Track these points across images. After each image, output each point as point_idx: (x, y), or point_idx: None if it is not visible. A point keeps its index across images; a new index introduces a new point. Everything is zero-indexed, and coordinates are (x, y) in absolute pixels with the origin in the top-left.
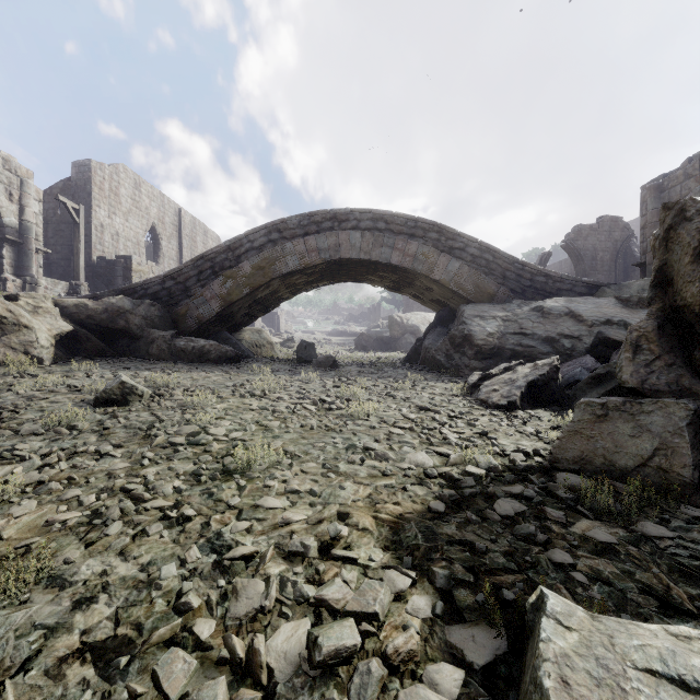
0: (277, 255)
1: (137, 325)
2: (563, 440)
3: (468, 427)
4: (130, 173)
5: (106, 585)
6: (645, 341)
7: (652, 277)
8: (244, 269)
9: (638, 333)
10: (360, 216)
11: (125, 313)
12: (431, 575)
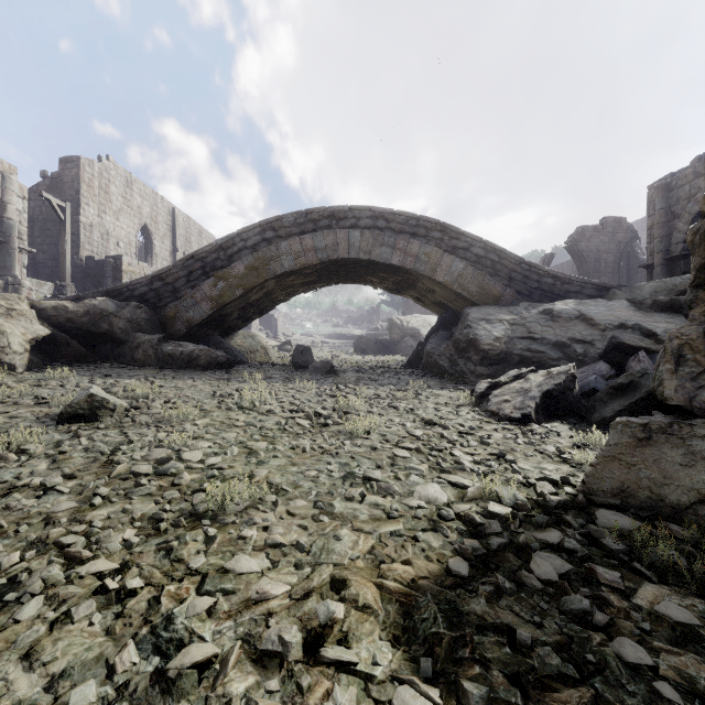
0: (271, 254)
1: (121, 328)
2: (598, 467)
3: (481, 445)
4: (121, 170)
5: None
6: (689, 351)
7: (692, 276)
8: (237, 269)
9: (679, 340)
10: (359, 213)
11: (108, 316)
12: (462, 697)
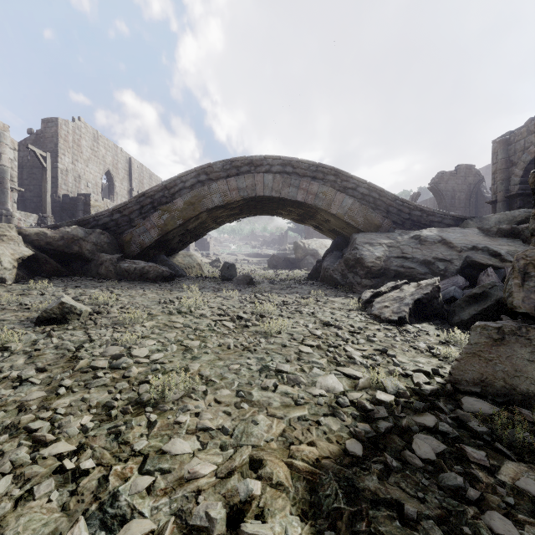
0: (204, 193)
1: (88, 250)
2: (462, 361)
3: (368, 342)
4: (90, 128)
5: None
6: (533, 269)
7: (533, 210)
8: (178, 204)
9: (525, 261)
10: (272, 161)
11: (78, 240)
12: None
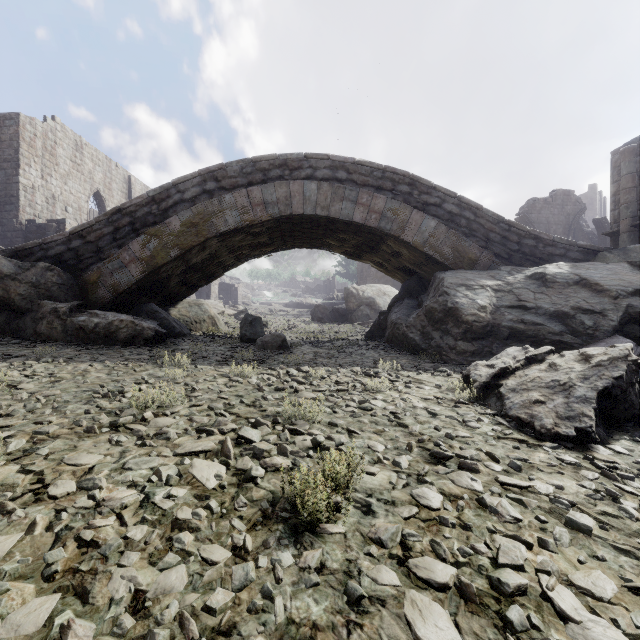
0: (213, 209)
1: (22, 294)
2: None
3: (577, 536)
4: (70, 133)
5: None
6: None
7: None
8: (172, 226)
9: None
10: (316, 162)
11: (2, 278)
12: None
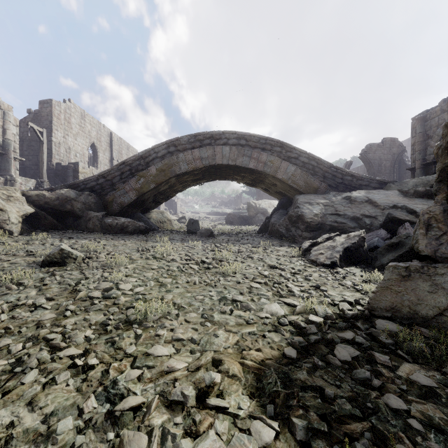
0: (173, 162)
1: (79, 208)
2: (377, 293)
3: (305, 281)
4: (78, 108)
5: (10, 439)
6: (435, 221)
7: (436, 175)
8: (151, 171)
9: (428, 215)
10: (229, 136)
11: (71, 200)
12: (291, 426)
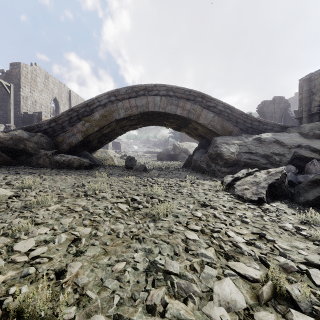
0: (113, 109)
1: (31, 147)
2: None
3: (243, 224)
4: (43, 70)
5: None
6: None
7: None
8: (95, 116)
9: None
10: (159, 88)
11: (23, 140)
12: None
